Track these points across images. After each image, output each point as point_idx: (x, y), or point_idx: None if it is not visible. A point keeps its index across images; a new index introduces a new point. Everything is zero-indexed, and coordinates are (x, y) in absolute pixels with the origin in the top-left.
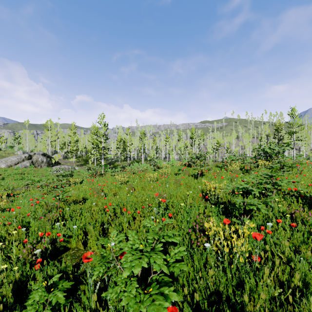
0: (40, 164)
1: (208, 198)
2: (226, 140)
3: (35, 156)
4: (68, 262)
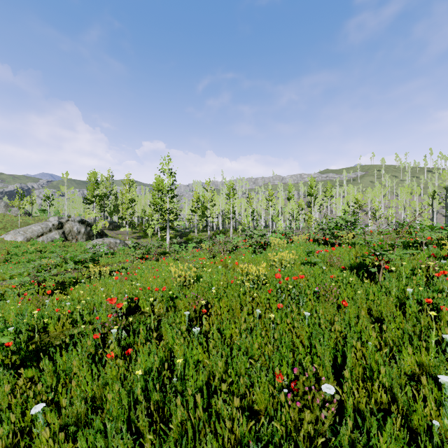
0: (75, 236)
1: None
2: (370, 197)
3: (68, 224)
4: None
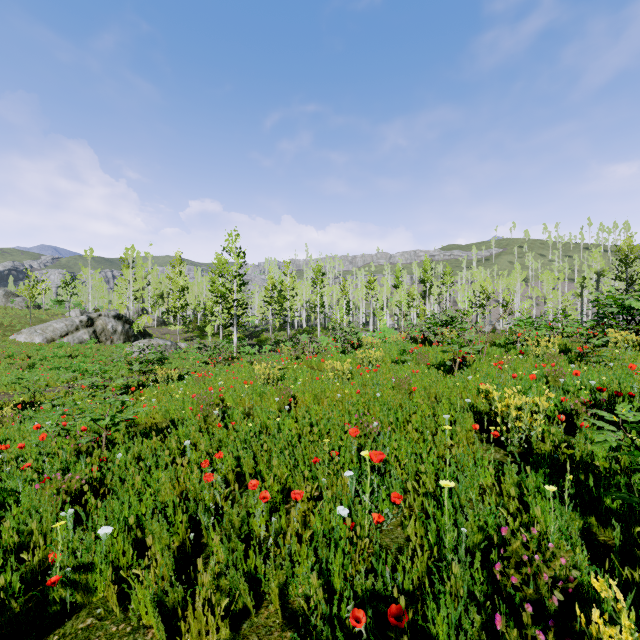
0: (110, 336)
1: (502, 437)
2: (503, 284)
3: (100, 321)
4: None
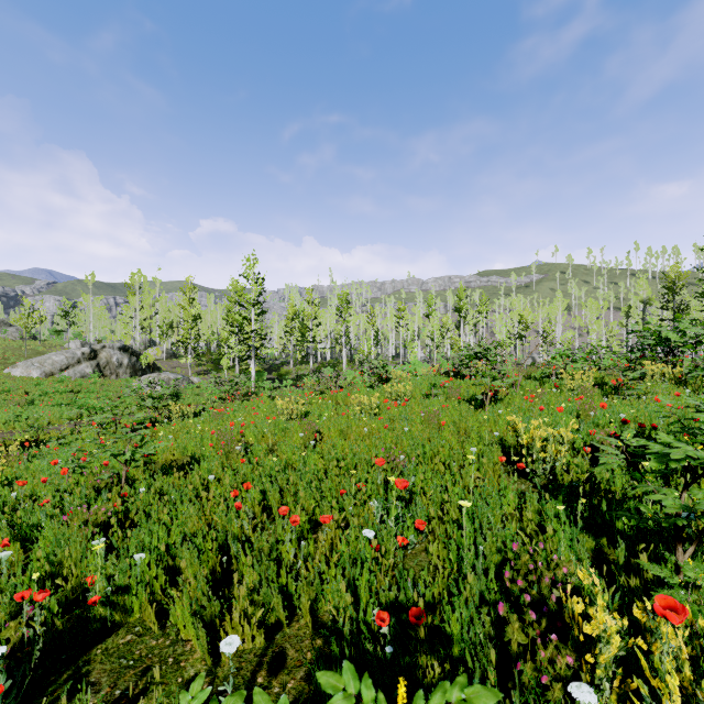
0: (115, 370)
1: (527, 468)
2: (543, 314)
3: (104, 353)
4: (101, 684)
